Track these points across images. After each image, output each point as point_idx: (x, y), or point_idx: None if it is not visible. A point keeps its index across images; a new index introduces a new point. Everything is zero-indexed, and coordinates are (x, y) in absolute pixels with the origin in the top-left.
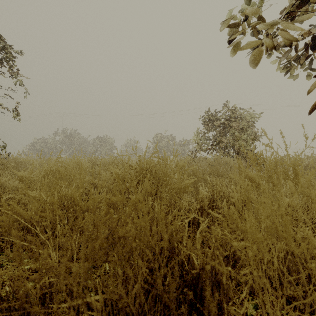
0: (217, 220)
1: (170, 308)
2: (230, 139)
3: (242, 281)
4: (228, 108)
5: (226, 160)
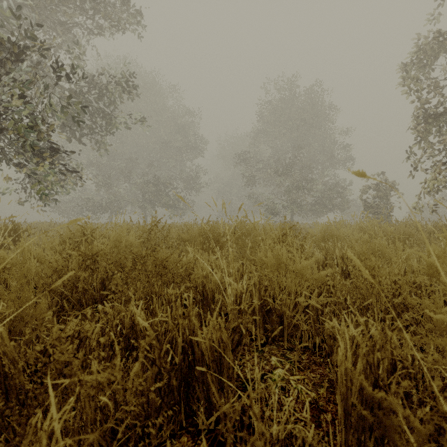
0: None
1: None
2: None
3: None
4: None
5: None
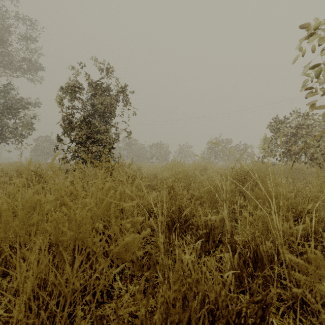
0: (299, 205)
1: (296, 210)
2: (302, 146)
3: (321, 205)
4: (299, 115)
5: (299, 166)
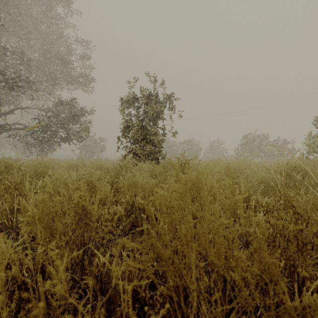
0: None
1: None
2: None
3: None
4: None
5: None
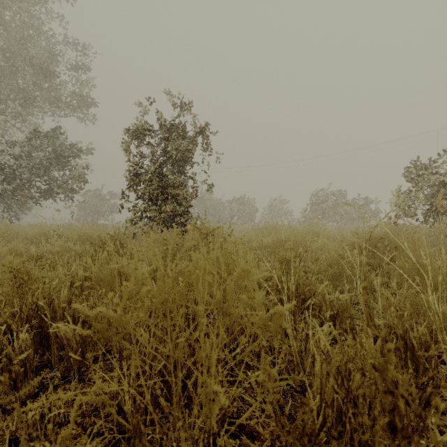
0: None
1: None
2: None
3: None
4: None
5: None
